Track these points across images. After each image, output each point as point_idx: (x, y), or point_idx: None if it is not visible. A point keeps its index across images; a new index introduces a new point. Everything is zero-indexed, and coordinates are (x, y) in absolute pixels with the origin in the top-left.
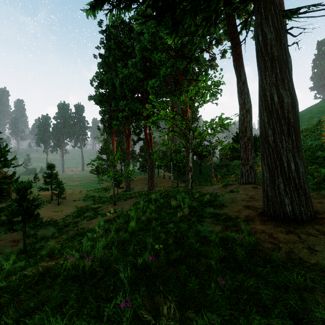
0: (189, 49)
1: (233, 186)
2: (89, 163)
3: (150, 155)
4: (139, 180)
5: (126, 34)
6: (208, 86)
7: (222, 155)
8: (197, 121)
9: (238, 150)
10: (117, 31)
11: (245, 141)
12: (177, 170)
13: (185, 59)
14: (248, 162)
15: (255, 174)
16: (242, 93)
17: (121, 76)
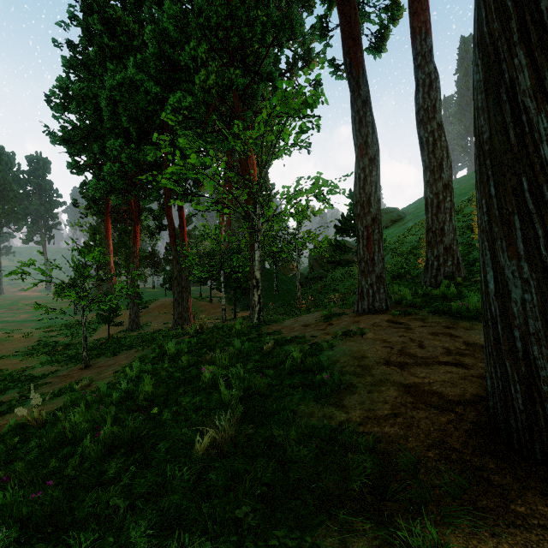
0: (255, 52)
1: (345, 319)
2: (13, 270)
3: (177, 256)
4: (161, 306)
5: (129, 9)
6: (293, 105)
7: (313, 261)
8: (271, 200)
9: (346, 247)
10: (109, 0)
11: (368, 224)
12: (235, 287)
13: (249, 73)
14: (373, 267)
15: (387, 293)
16: (362, 122)
17: (109, 85)
